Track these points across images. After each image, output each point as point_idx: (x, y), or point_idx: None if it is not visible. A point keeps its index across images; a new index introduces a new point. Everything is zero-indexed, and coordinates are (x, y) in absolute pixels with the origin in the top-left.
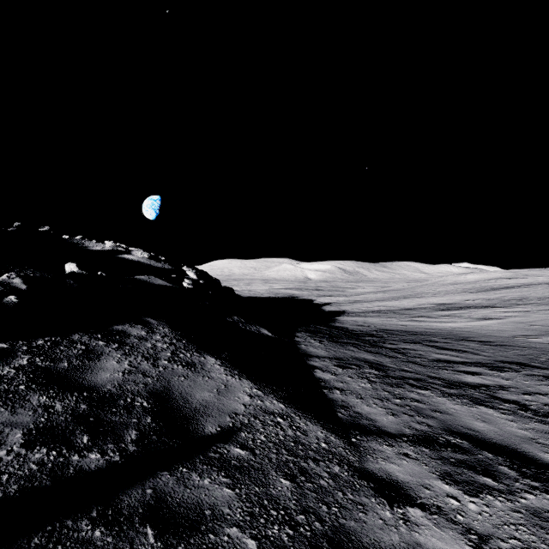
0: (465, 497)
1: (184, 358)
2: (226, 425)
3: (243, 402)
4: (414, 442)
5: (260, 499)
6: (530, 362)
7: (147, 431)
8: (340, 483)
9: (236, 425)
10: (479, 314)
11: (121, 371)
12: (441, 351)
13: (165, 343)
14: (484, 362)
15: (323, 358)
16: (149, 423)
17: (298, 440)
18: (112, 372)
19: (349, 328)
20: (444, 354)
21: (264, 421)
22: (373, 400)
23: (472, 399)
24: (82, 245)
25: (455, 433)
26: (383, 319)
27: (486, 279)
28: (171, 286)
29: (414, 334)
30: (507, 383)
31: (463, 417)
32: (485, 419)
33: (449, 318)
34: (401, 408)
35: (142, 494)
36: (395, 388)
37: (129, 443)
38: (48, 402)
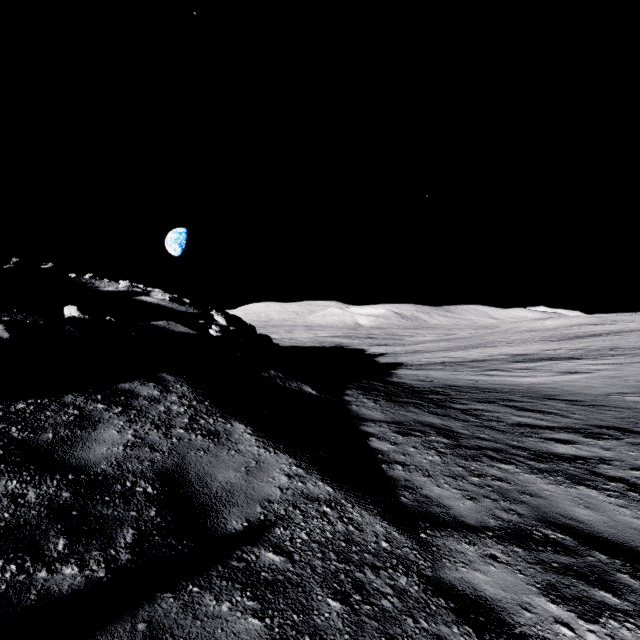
0: (580, 624)
1: (205, 425)
2: (255, 519)
3: (278, 485)
4: (502, 538)
5: (299, 634)
6: (633, 427)
7: (148, 530)
8: (408, 603)
9: (269, 517)
10: (562, 367)
11: (122, 443)
12: (522, 412)
13: (182, 406)
14: (576, 427)
15: (380, 422)
16: (153, 517)
17: (350, 538)
18: (110, 446)
19: (409, 383)
20: (526, 417)
21: (306, 511)
22: (444, 478)
23: (568, 476)
24: (92, 285)
25: (553, 525)
26: (448, 373)
27: (568, 325)
28: (195, 333)
29: (487, 392)
30: (608, 454)
31: (561, 501)
32: (588, 504)
33: (527, 372)
34: (481, 490)
35: (131, 632)
36: (471, 461)
37: (121, 549)
38: (18, 489)
